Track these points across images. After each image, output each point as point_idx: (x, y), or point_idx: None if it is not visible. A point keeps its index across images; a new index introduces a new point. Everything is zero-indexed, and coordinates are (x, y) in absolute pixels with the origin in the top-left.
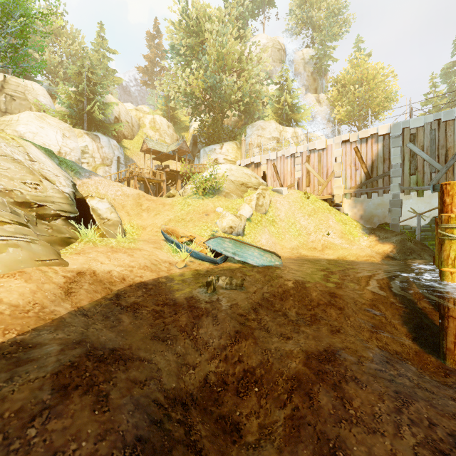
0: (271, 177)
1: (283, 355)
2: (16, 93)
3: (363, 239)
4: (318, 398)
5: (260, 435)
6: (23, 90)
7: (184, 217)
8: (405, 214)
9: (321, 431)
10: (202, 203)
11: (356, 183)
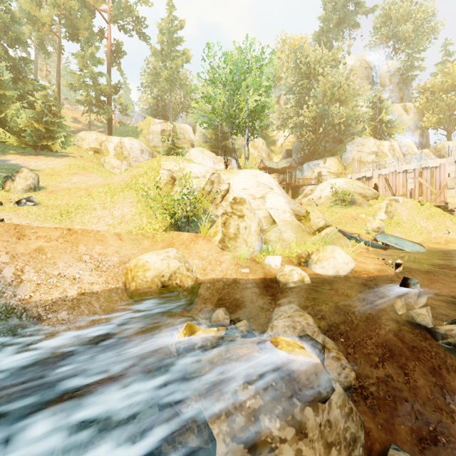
0: (382, 188)
1: None
2: (180, 135)
3: None
4: None
5: None
6: (183, 132)
7: (340, 221)
8: None
9: None
10: (347, 211)
11: None
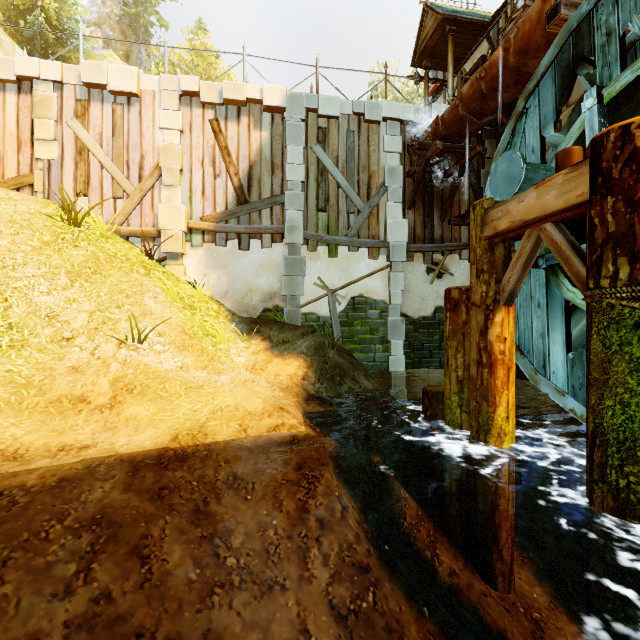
0: None
1: None
2: None
3: (236, 348)
4: None
5: None
6: None
7: None
8: (310, 289)
9: None
10: None
11: (216, 208)
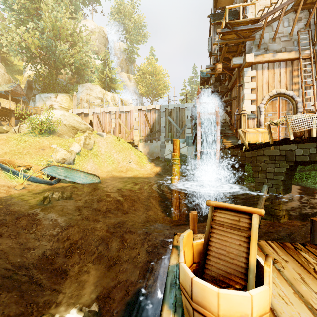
0: (96, 125)
1: (96, 230)
2: None
3: (148, 165)
4: (111, 244)
5: (79, 271)
6: None
7: (21, 151)
8: (167, 152)
9: (111, 256)
10: (38, 140)
11: (145, 134)
